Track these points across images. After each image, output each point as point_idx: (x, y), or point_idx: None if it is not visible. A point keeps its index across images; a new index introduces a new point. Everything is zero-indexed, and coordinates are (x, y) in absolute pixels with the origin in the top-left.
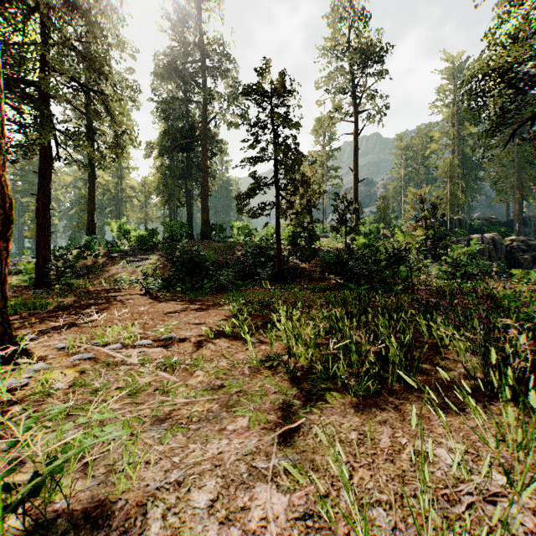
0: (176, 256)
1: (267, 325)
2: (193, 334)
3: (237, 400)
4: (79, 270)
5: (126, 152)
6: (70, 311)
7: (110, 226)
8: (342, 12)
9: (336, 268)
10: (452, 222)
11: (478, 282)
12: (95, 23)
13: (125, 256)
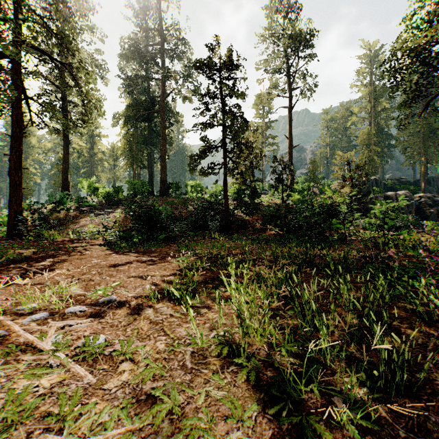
0: (132, 210)
1: (215, 282)
2: (135, 295)
3: (168, 435)
4: (52, 222)
5: (92, 118)
6: (23, 265)
7: (82, 184)
8: (279, 4)
9: (276, 220)
10: (370, 181)
11: (409, 234)
12: (64, 4)
13: (93, 210)
